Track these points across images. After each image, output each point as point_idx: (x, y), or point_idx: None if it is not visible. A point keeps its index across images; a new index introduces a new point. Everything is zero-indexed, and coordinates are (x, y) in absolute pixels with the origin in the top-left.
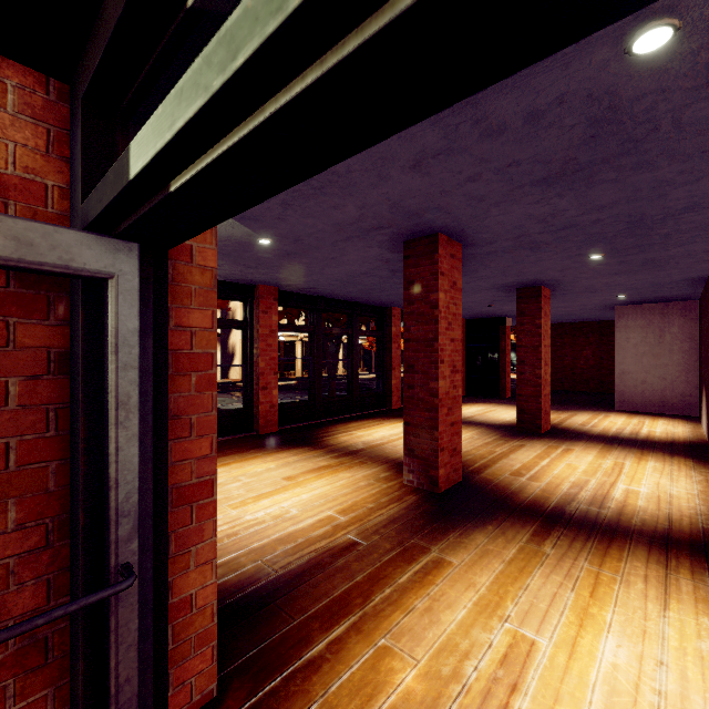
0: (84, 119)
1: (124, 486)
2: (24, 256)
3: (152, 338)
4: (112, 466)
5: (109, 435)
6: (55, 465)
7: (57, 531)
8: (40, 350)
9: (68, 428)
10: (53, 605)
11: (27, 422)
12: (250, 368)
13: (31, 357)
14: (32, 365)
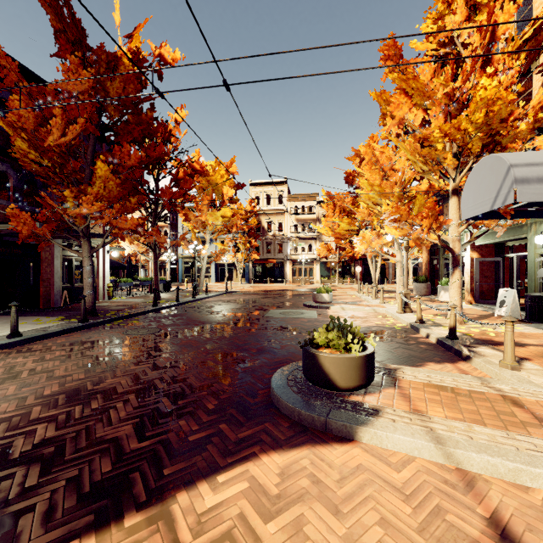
0: (497, 248)
1: (501, 277)
2: (494, 260)
3: (503, 265)
4: (500, 275)
5: (500, 273)
6: (493, 276)
7: (493, 281)
8: (492, 266)
9: (494, 273)
10: (493, 287)
11: (491, 272)
12: (511, 273)
13: (491, 267)
14: (492, 268)
